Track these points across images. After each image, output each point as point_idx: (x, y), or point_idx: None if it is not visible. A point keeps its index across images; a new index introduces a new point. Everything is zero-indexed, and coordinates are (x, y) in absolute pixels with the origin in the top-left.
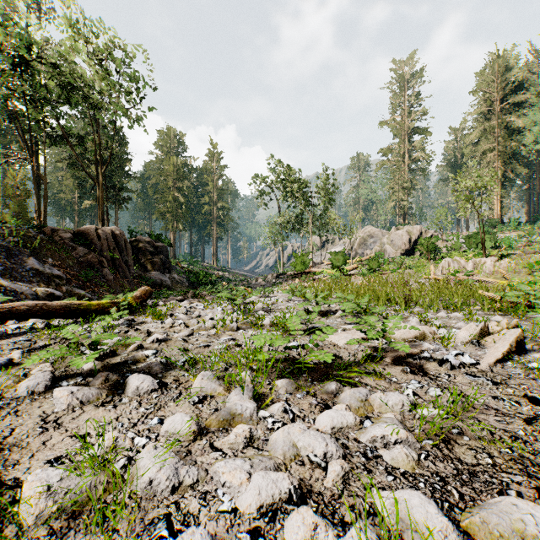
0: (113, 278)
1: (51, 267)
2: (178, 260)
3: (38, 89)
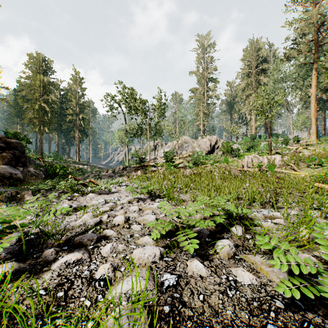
0: None
1: None
2: (45, 156)
3: None
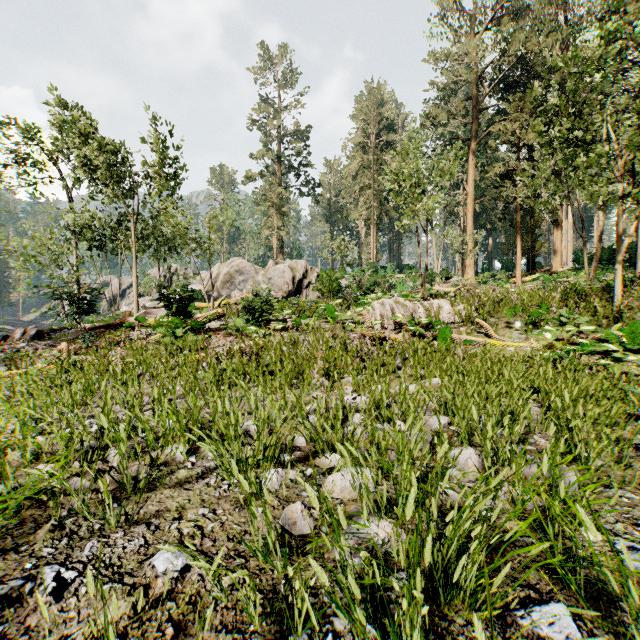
0: None
1: None
2: None
3: None
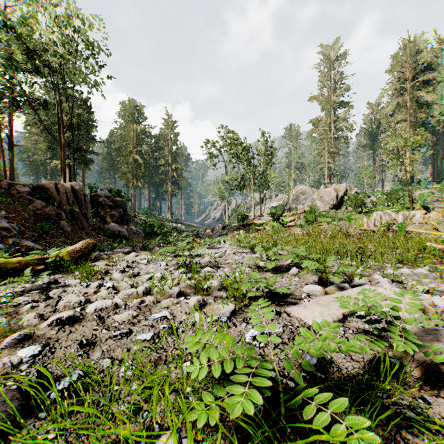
0: (71, 230)
1: (5, 219)
2: (138, 213)
3: (2, 54)
